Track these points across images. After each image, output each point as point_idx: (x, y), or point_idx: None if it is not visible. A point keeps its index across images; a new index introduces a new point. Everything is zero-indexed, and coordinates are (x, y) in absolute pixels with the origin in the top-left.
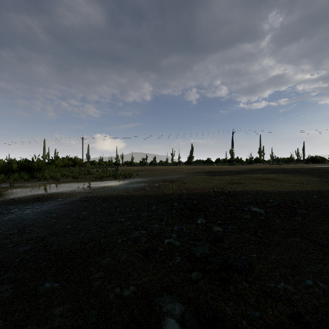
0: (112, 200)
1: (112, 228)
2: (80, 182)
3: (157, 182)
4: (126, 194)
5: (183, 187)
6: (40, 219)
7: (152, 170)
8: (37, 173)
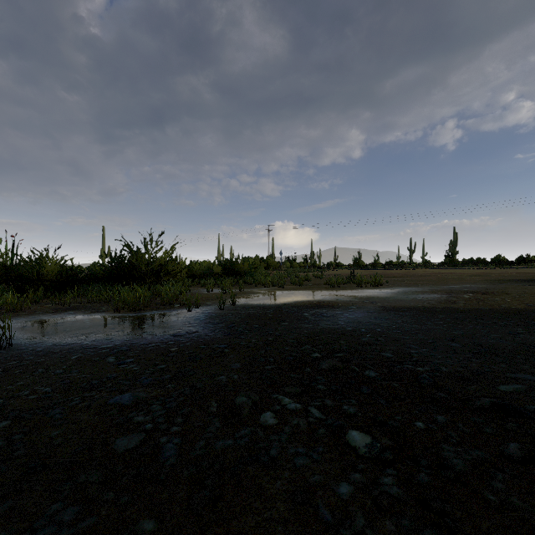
0: (433, 312)
1: (533, 338)
2: (317, 290)
3: (454, 293)
4: (439, 306)
5: (531, 302)
6: (393, 324)
7: (397, 277)
8: (245, 277)
